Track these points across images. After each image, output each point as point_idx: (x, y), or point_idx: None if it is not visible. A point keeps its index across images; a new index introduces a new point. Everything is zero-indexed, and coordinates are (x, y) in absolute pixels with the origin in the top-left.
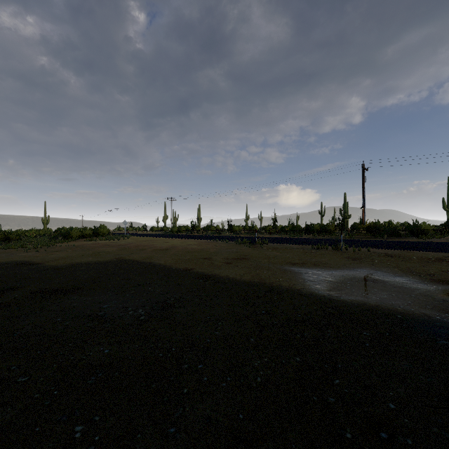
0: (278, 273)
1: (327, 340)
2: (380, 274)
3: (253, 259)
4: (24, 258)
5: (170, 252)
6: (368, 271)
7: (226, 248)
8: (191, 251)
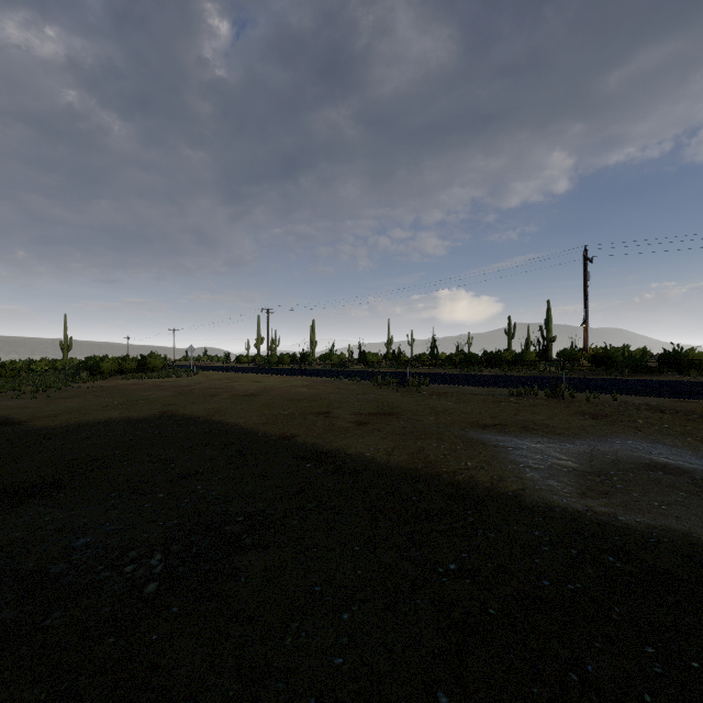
0: (461, 447)
1: (667, 702)
2: (666, 452)
3: (407, 415)
4: (4, 411)
5: (260, 401)
6: (638, 445)
7: (356, 393)
8: (297, 398)
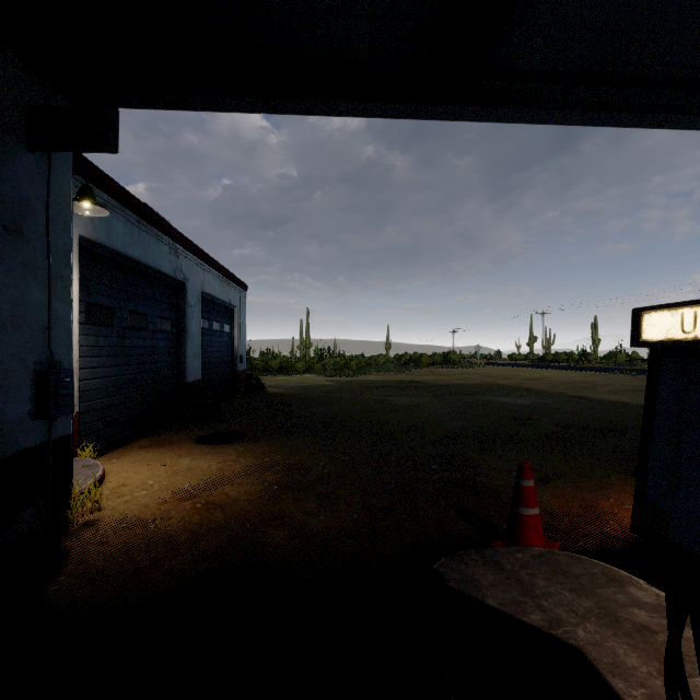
0: None
1: None
2: None
3: None
4: (406, 379)
5: (543, 382)
6: None
7: (624, 382)
8: (570, 382)
